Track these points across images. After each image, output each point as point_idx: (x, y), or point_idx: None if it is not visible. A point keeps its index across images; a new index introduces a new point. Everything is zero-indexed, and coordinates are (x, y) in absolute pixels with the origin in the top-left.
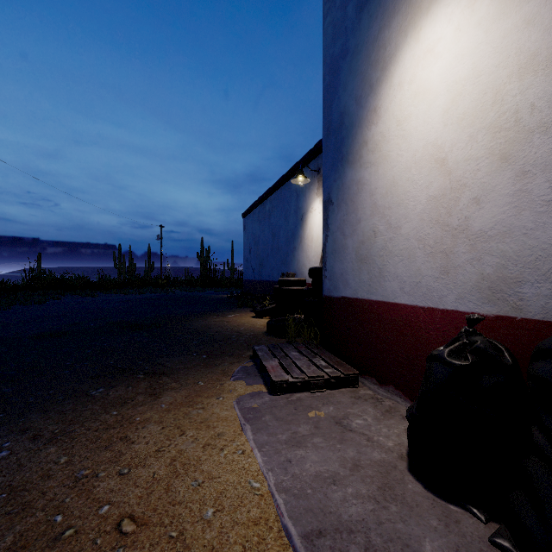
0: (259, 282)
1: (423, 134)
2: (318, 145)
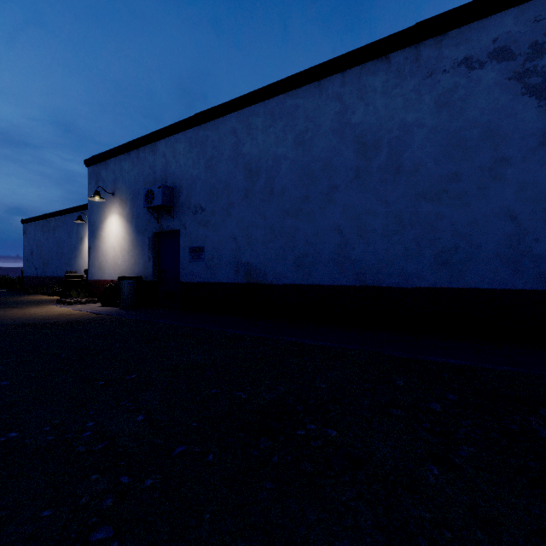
0: (43, 278)
1: (112, 241)
2: None
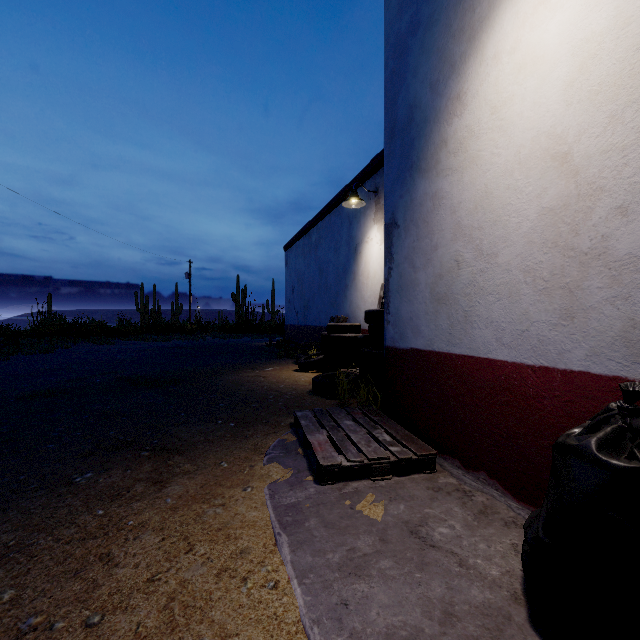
0: (303, 327)
1: (533, 122)
2: (376, 160)
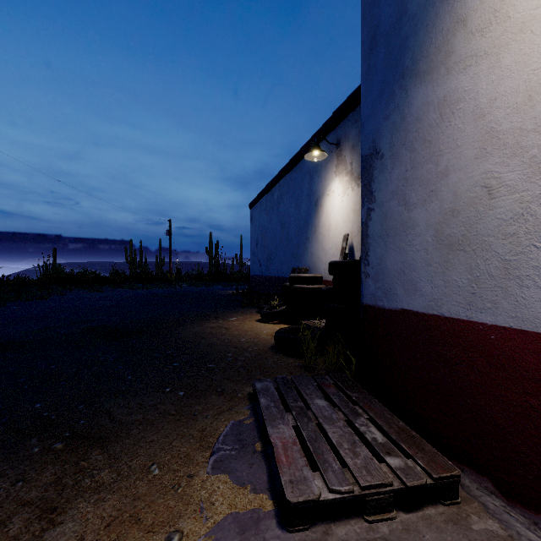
0: (266, 278)
1: None
2: (338, 112)
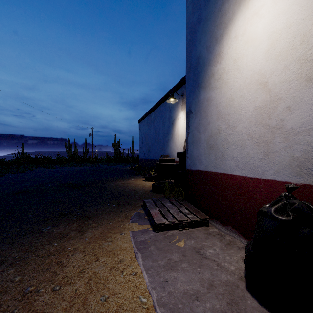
0: (147, 160)
1: (251, 67)
2: (182, 80)
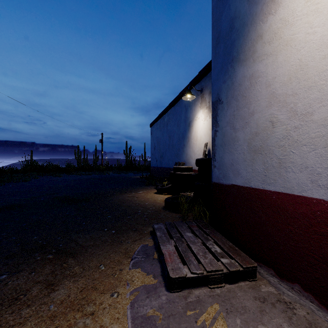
0: (160, 168)
1: None
2: (201, 72)
